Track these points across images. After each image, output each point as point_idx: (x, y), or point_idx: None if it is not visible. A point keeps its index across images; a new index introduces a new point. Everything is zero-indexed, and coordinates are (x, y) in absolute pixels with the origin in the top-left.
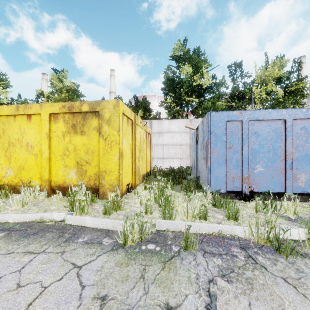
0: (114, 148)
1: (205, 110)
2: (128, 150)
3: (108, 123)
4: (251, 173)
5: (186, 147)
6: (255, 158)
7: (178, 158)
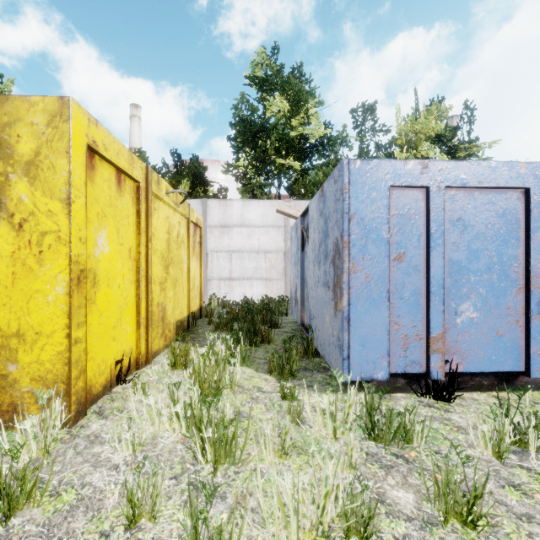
0: (52, 257)
1: (312, 186)
2: (122, 264)
3: (29, 172)
4: (448, 325)
5: (277, 256)
6: (459, 286)
7: (260, 278)
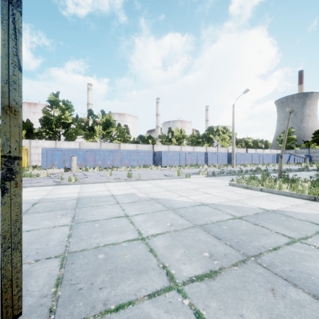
0: None
1: (71, 134)
2: None
3: None
4: (54, 164)
5: None
6: (55, 160)
7: None
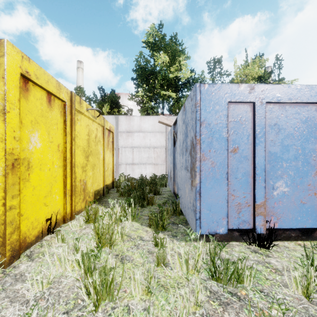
0: None
1: None
2: (52, 155)
3: None
4: (268, 196)
5: (161, 150)
6: (275, 170)
7: (151, 163)
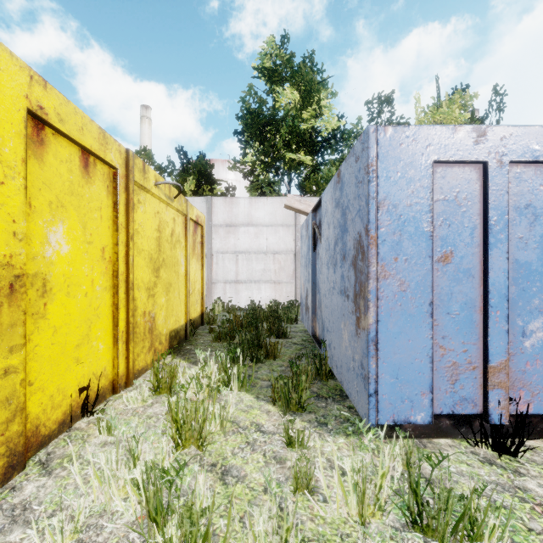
0: None
1: (325, 183)
2: (90, 267)
3: None
4: (513, 350)
5: (286, 258)
6: (527, 297)
7: (269, 281)
